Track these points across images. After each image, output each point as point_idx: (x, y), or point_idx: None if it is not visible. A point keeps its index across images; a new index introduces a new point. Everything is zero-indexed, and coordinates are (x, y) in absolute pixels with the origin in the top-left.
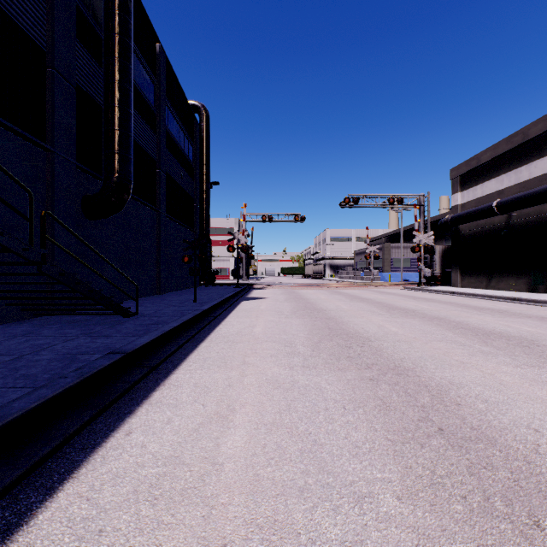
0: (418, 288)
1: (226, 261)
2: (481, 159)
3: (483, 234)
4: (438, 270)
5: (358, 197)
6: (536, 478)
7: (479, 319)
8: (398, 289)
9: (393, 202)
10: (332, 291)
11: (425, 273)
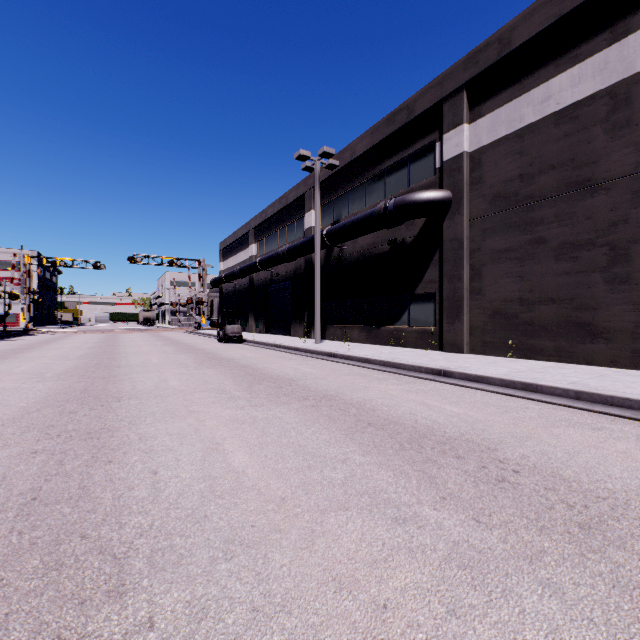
0: (190, 331)
1: (13, 305)
2: (227, 242)
3: (229, 293)
4: (217, 317)
5: (145, 256)
6: (2, 357)
7: (137, 342)
8: (181, 332)
9: (174, 263)
10: (113, 334)
11: (196, 320)
